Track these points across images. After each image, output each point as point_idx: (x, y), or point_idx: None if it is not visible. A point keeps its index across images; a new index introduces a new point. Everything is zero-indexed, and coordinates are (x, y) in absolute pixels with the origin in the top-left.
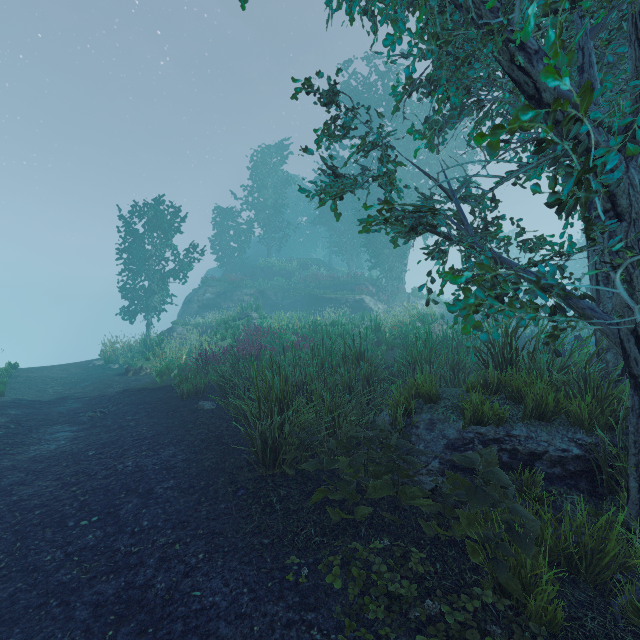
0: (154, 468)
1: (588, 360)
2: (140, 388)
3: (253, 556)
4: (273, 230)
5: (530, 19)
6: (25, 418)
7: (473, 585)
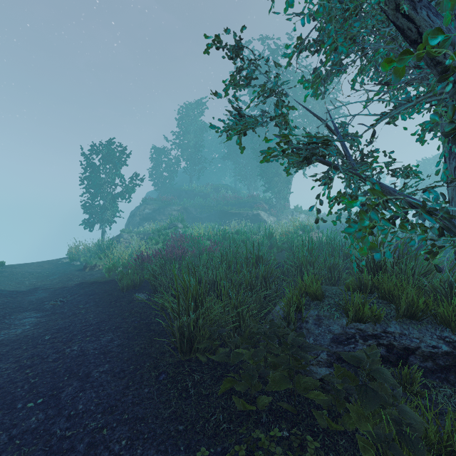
0: (94, 353)
1: (451, 269)
2: (92, 281)
3: (169, 444)
4: (194, 163)
5: None
6: (2, 306)
7: None
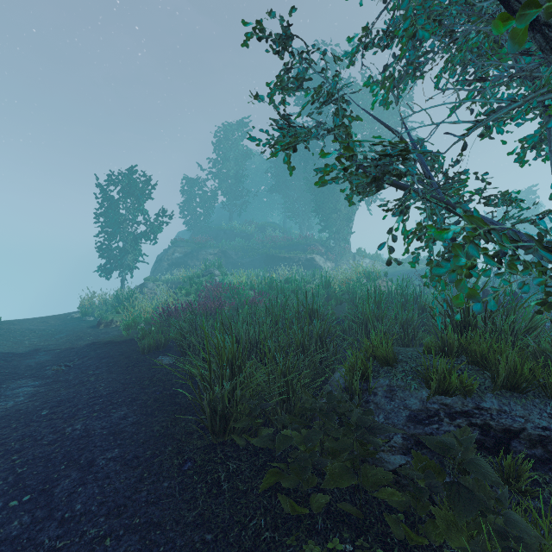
0: (101, 433)
1: None
2: (107, 341)
3: None
4: (234, 197)
5: None
6: None
7: None
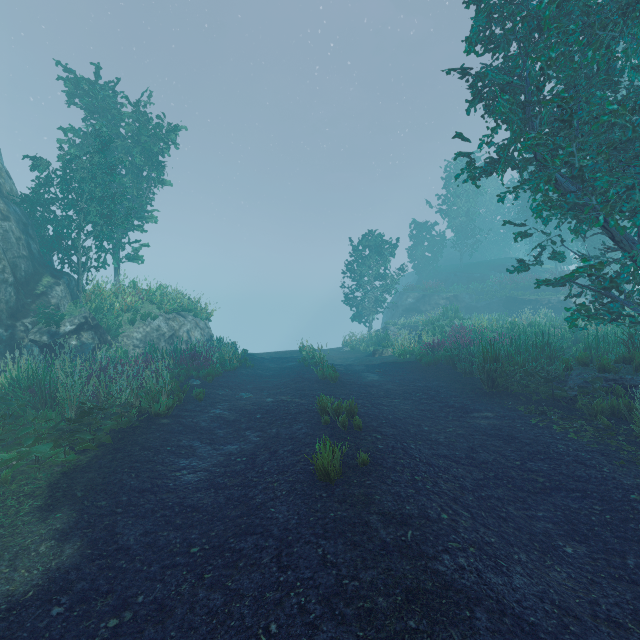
0: (433, 386)
1: None
2: (393, 361)
3: (489, 404)
4: (466, 236)
5: (600, 220)
6: (349, 369)
7: (578, 416)
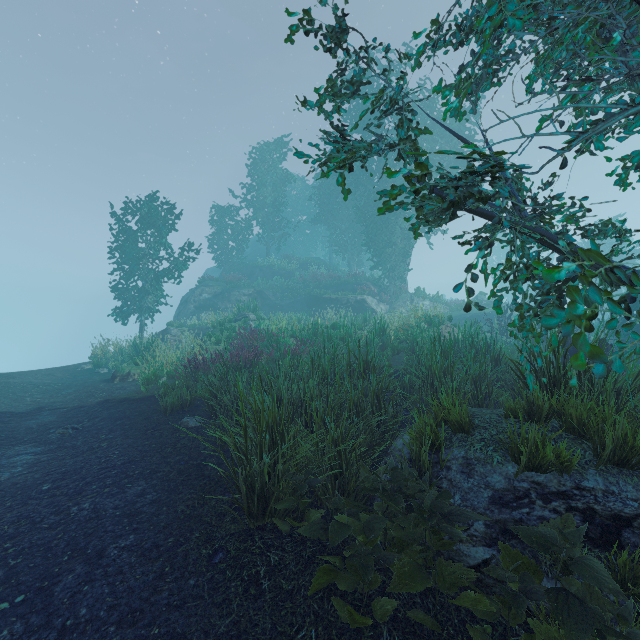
0: (114, 514)
1: None
2: (123, 398)
3: None
4: (272, 229)
5: None
6: None
7: None
